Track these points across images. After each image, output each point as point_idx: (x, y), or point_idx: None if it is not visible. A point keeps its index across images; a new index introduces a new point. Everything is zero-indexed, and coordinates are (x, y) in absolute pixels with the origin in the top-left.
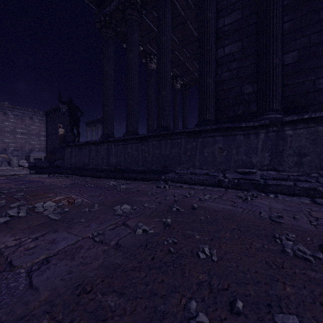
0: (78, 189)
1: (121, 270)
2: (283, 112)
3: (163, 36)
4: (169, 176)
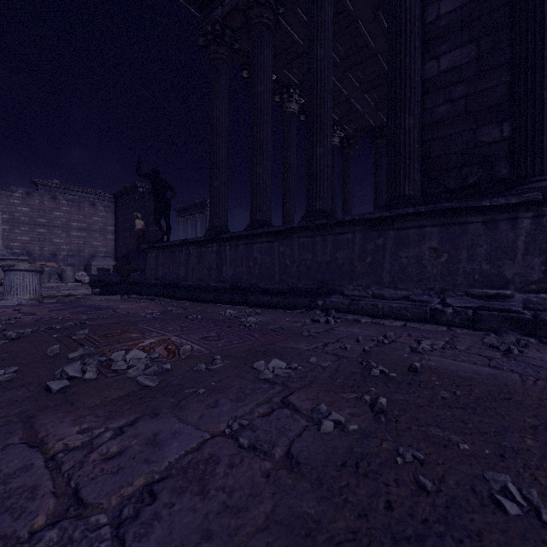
0: (179, 324)
1: (326, 540)
2: None
3: (319, 48)
4: (332, 301)
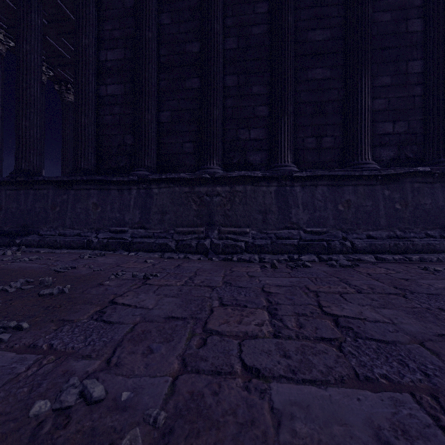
0: None
1: None
2: (154, 170)
3: (25, 44)
4: (27, 239)
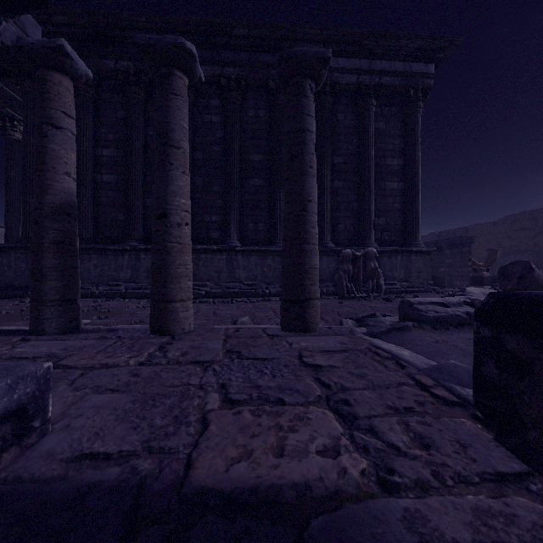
0: None
1: None
2: (142, 241)
3: (32, 138)
4: None
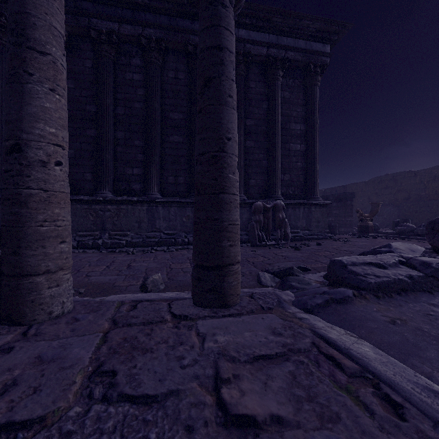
0: None
1: None
2: None
3: None
4: None
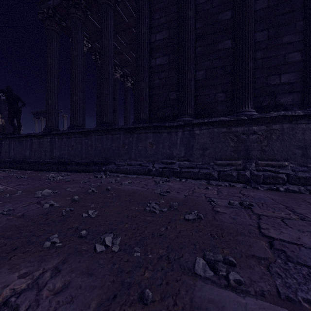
0: (7, 180)
1: (16, 227)
2: (194, 116)
3: (105, 40)
4: (109, 167)
